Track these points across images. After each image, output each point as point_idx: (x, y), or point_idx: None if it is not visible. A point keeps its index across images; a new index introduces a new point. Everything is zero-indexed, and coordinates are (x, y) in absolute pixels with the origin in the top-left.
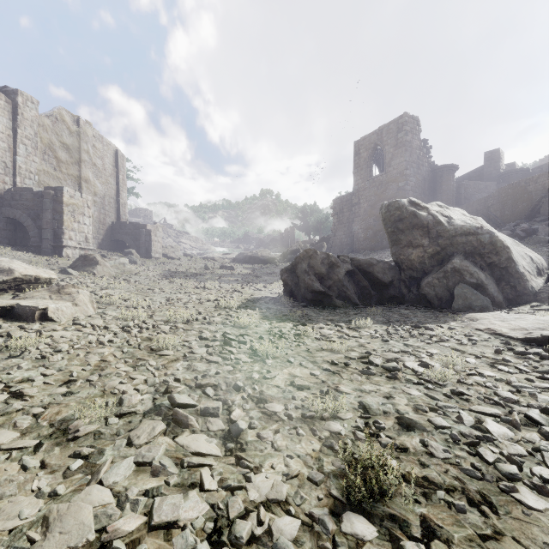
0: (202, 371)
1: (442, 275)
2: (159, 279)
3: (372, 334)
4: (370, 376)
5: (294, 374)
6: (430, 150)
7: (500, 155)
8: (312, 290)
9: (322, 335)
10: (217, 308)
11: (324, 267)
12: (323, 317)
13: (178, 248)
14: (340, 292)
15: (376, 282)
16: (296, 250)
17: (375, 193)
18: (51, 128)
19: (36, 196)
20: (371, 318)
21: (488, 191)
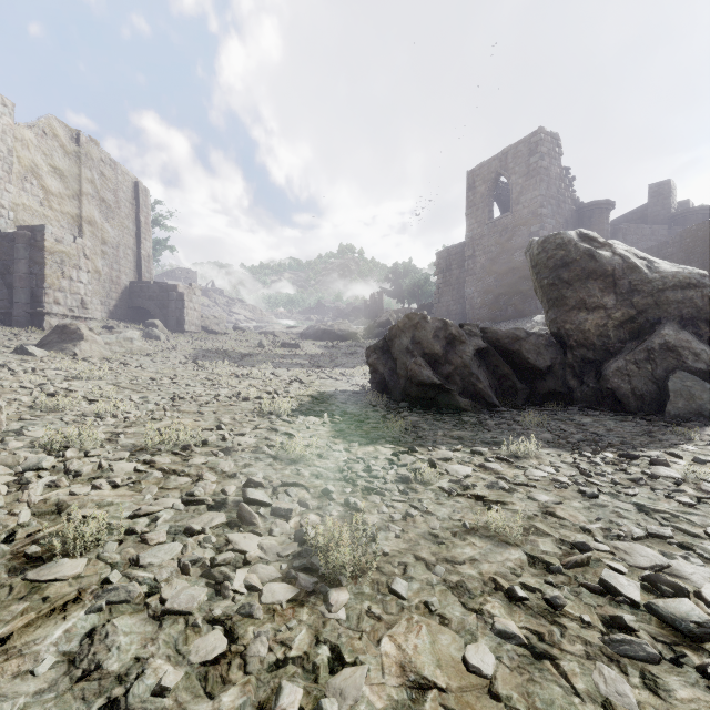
0: (115, 678)
1: (643, 357)
2: (182, 362)
3: (555, 478)
4: (646, 666)
5: (416, 667)
6: (572, 182)
7: (671, 189)
8: (420, 381)
9: (455, 481)
10: (256, 414)
11: (439, 342)
12: (444, 433)
13: (224, 318)
14: (467, 384)
15: (524, 368)
16: (386, 322)
17: (497, 242)
18: (34, 144)
19: (5, 240)
20: (531, 434)
21: (656, 239)
